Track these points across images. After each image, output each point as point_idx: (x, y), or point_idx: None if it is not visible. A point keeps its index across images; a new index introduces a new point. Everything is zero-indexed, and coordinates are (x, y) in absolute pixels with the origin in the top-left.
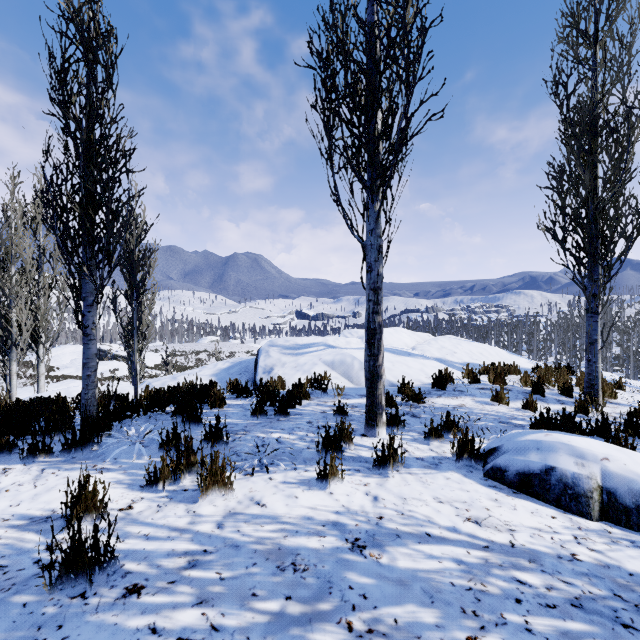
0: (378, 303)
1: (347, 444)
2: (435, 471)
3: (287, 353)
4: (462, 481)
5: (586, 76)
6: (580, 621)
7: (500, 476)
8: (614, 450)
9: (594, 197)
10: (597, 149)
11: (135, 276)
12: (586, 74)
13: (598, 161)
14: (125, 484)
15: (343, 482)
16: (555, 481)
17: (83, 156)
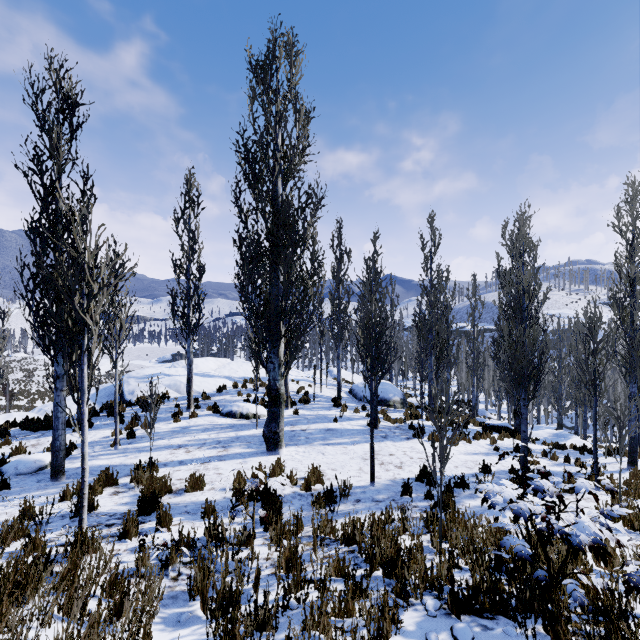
0: (191, 369)
1: (181, 415)
2: (206, 416)
3: (141, 381)
4: (213, 417)
5: None
6: (221, 428)
7: (222, 415)
8: (248, 404)
9: None
10: None
11: None
12: None
13: None
14: None
15: (181, 422)
16: (232, 413)
17: None
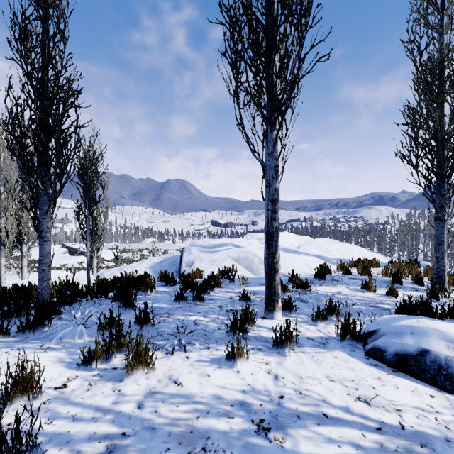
0: (275, 212)
1: (250, 325)
2: (324, 350)
3: (204, 251)
4: (348, 360)
5: (435, 37)
6: None
7: (380, 356)
8: None
9: (442, 130)
10: (445, 92)
11: (87, 192)
12: (433, 37)
13: (446, 101)
14: (65, 362)
15: (248, 361)
16: (430, 362)
17: (37, 92)
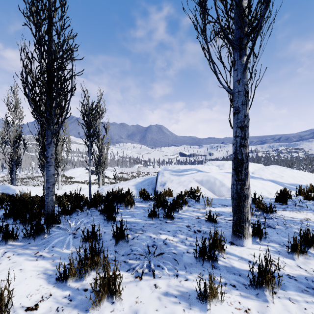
0: (244, 138)
1: (219, 251)
2: None
3: (174, 174)
4: None
5: None
6: None
7: None
8: None
9: None
10: None
11: (89, 130)
12: None
13: None
14: (47, 275)
15: (222, 302)
16: None
17: (41, 47)
